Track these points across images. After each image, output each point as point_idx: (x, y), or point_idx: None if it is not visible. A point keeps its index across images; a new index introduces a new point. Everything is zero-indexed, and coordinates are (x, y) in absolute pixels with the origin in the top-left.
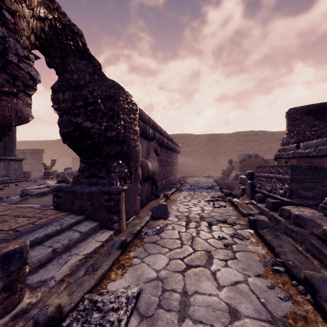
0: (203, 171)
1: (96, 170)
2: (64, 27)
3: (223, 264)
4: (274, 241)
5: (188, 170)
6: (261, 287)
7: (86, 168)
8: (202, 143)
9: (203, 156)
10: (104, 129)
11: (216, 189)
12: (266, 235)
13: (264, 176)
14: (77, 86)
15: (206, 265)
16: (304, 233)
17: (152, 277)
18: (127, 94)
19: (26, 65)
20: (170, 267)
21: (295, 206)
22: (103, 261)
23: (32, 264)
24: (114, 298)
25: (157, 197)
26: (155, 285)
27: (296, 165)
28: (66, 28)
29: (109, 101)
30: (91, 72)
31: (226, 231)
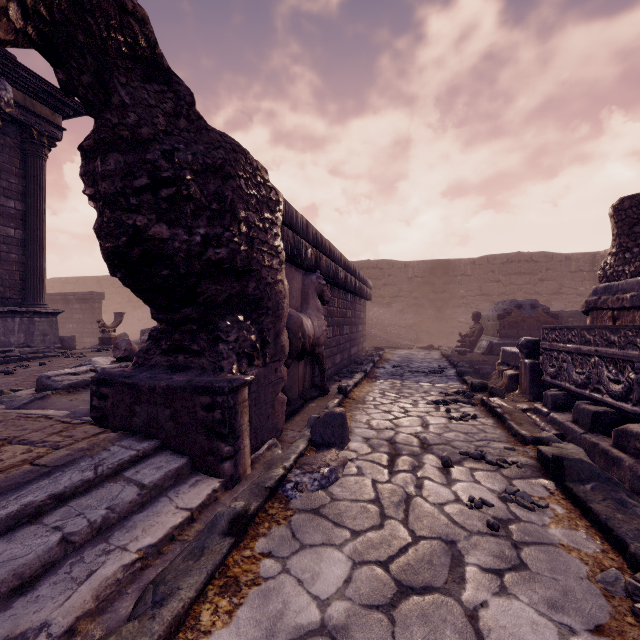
0: (418, 336)
1: (185, 337)
2: None
3: (494, 585)
4: (619, 522)
5: (387, 335)
6: None
7: (164, 332)
8: (416, 280)
9: (418, 305)
10: (200, 241)
11: (450, 375)
12: (595, 500)
13: (566, 350)
14: (135, 140)
15: (448, 588)
16: None
17: (308, 624)
18: (255, 166)
19: None
20: (356, 592)
21: None
22: (185, 574)
23: None
24: None
25: (324, 394)
26: None
27: None
28: None
29: (213, 180)
30: (170, 112)
31: (487, 483)
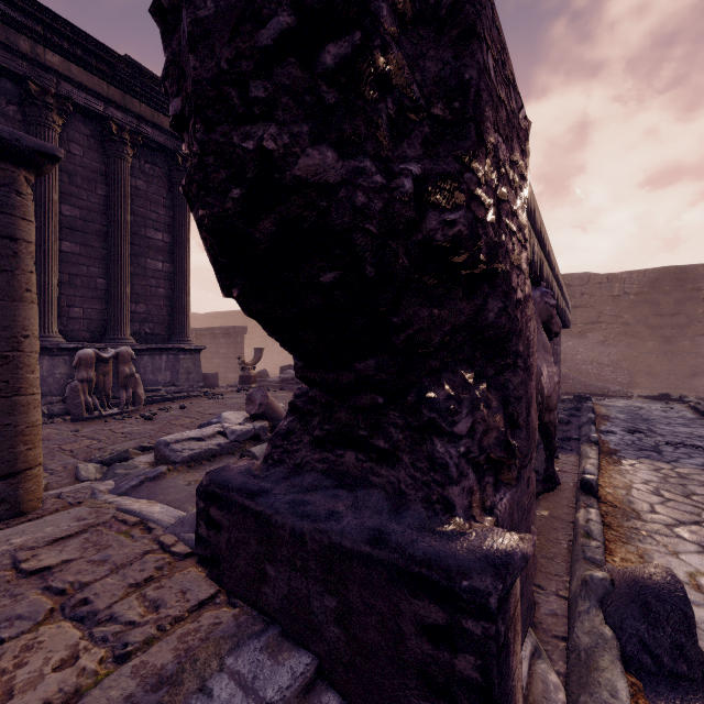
0: (632, 378)
1: (359, 418)
2: None
3: None
4: None
5: (581, 376)
6: None
7: (316, 401)
8: (627, 298)
9: (631, 333)
10: (411, 192)
11: None
12: None
13: None
14: None
15: None
16: None
17: None
18: (502, 42)
19: None
20: None
21: None
22: None
23: None
24: None
25: (551, 488)
26: None
27: None
28: None
29: (432, 49)
30: None
31: None
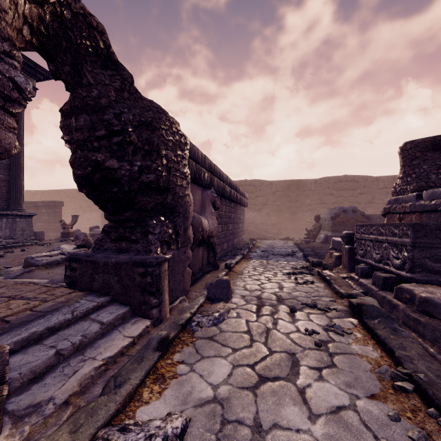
0: (279, 231)
1: (126, 230)
2: (76, 17)
3: (315, 375)
4: (391, 339)
5: (258, 230)
6: (379, 417)
7: (112, 227)
8: (278, 193)
9: (279, 210)
10: (137, 170)
11: (299, 256)
12: (379, 328)
13: (369, 239)
14: (97, 106)
15: (289, 378)
16: (437, 327)
17: (206, 397)
18: (172, 121)
19: (8, 67)
20: (235, 381)
21: (419, 284)
22: (132, 371)
23: (21, 377)
24: (143, 438)
25: (216, 269)
26: (211, 412)
27: (421, 223)
28: (78, 20)
29: (145, 131)
30: (118, 88)
31: (317, 321)
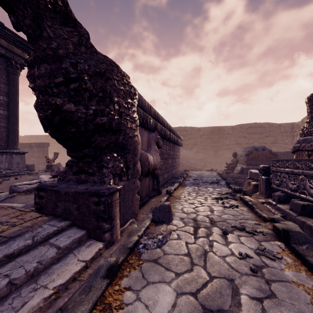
0: (205, 164)
1: (85, 165)
2: None
3: (258, 308)
4: None
5: (190, 164)
6: None
7: (74, 162)
8: (204, 136)
9: (205, 149)
10: (92, 113)
11: (222, 184)
12: (309, 255)
13: (285, 172)
14: (55, 56)
15: (232, 310)
16: None
17: None
18: (123, 74)
19: None
20: None
21: None
22: (79, 304)
23: None
24: None
25: (159, 194)
26: None
27: None
28: None
29: (100, 80)
30: (76, 42)
31: (247, 244)
